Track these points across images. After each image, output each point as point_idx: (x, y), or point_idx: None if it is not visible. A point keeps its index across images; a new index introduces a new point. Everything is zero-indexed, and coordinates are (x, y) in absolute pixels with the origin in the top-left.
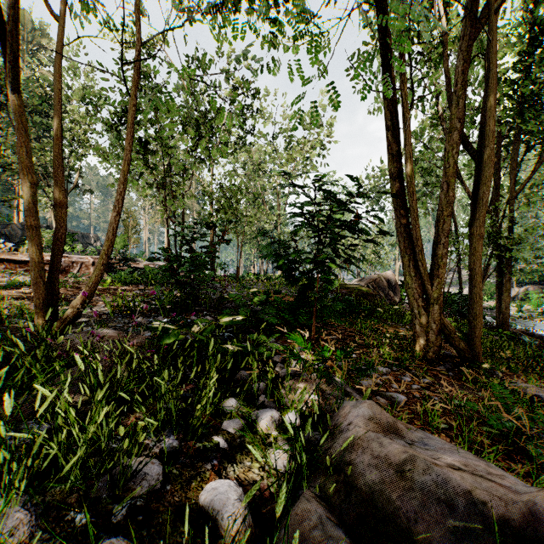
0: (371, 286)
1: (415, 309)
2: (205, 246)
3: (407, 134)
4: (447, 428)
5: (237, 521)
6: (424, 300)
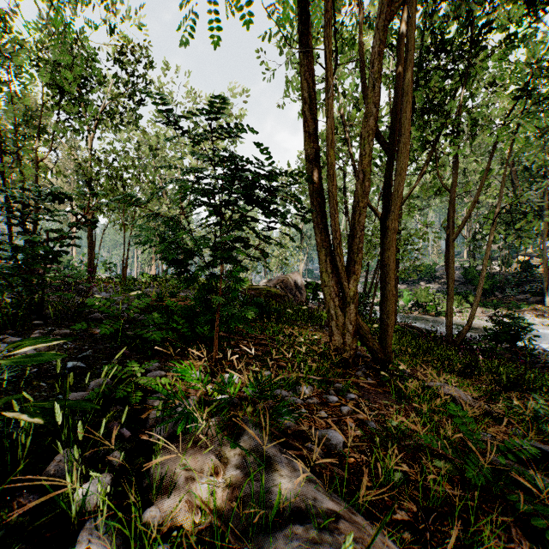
0: (279, 286)
1: (331, 310)
2: (55, 230)
3: (326, 108)
4: (403, 480)
5: None
6: (341, 299)
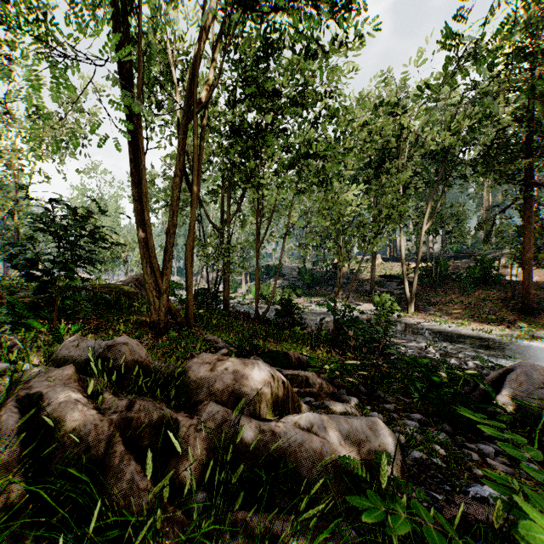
0: (133, 284)
1: (151, 298)
2: None
3: (142, 172)
4: None
5: None
6: (157, 291)
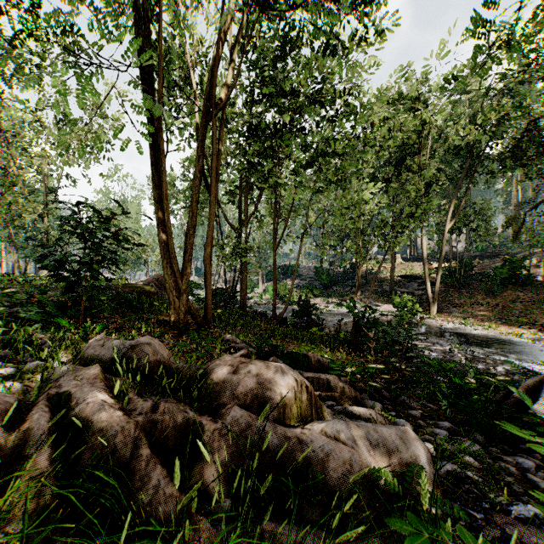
0: (154, 284)
1: (171, 298)
2: None
3: (163, 175)
4: None
5: (18, 388)
6: (177, 291)
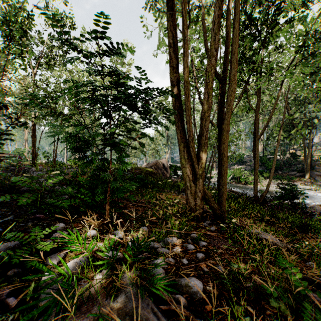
0: (153, 167)
1: (187, 183)
2: None
3: (184, 49)
4: None
5: None
6: (193, 176)
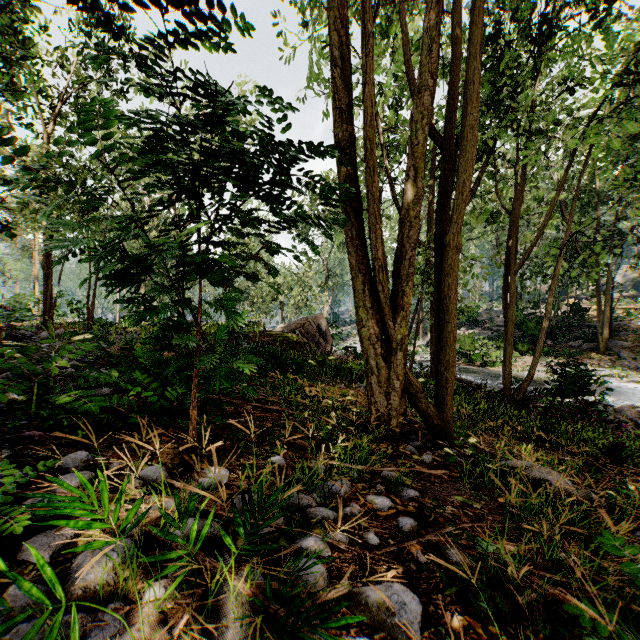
0: (298, 332)
1: (371, 360)
2: None
3: (366, 67)
4: None
5: None
6: (384, 345)
